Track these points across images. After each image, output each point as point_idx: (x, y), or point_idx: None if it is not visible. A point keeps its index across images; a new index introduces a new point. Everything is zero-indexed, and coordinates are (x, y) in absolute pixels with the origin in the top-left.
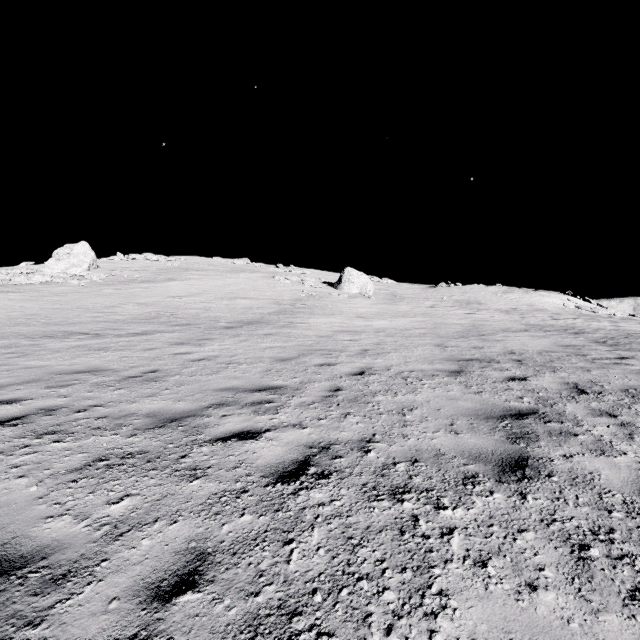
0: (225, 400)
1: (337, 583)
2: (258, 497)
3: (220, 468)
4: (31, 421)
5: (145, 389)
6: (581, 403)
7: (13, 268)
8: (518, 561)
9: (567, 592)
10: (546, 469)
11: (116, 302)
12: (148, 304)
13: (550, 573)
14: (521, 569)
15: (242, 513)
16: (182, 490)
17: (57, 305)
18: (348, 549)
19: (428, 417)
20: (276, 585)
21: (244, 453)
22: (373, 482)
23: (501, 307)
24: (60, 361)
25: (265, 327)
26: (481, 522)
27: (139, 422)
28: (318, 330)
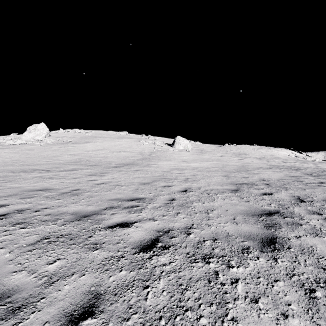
0: (113, 205)
1: (173, 313)
2: (130, 260)
3: (109, 243)
4: (10, 217)
5: (71, 199)
6: (302, 207)
7: (6, 136)
8: (276, 299)
9: (305, 319)
10: (287, 244)
11: (59, 154)
12: (75, 155)
13: (294, 307)
14: (278, 304)
15: (121, 270)
16: (88, 256)
17: (28, 155)
18: (179, 291)
19: (221, 215)
20: (139, 314)
21: (123, 235)
22: (193, 251)
23: (256, 156)
24: (28, 184)
25: (135, 166)
26: (253, 275)
27: (67, 217)
28: (162, 168)
